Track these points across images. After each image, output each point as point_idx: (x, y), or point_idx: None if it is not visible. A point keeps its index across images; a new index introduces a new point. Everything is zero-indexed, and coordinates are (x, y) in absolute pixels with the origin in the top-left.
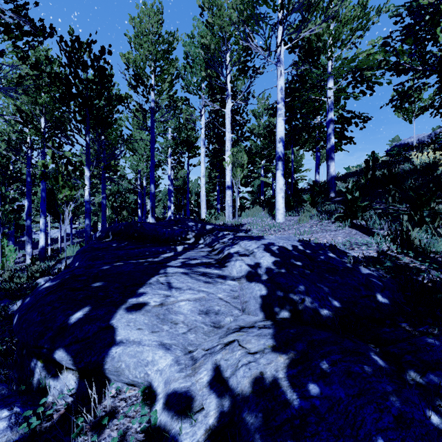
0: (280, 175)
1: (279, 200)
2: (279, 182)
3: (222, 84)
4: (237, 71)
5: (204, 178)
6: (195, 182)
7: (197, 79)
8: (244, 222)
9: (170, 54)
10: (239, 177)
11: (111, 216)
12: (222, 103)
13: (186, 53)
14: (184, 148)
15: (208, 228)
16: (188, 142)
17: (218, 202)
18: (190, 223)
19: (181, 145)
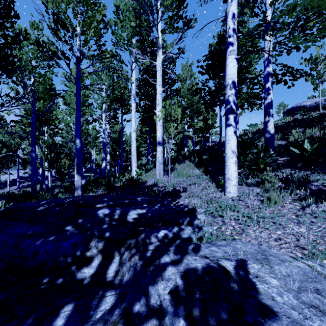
0: (232, 133)
1: (231, 167)
2: (230, 143)
3: (152, 41)
4: (169, 18)
5: (135, 133)
6: (130, 135)
7: (128, 33)
8: (178, 186)
9: (97, 2)
10: (172, 134)
11: (46, 167)
12: (152, 63)
13: (116, 6)
14: (118, 105)
15: (132, 220)
16: (121, 100)
17: (149, 154)
18: (101, 211)
19: (115, 102)
